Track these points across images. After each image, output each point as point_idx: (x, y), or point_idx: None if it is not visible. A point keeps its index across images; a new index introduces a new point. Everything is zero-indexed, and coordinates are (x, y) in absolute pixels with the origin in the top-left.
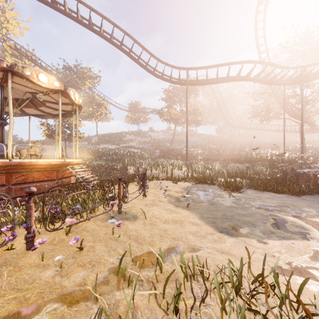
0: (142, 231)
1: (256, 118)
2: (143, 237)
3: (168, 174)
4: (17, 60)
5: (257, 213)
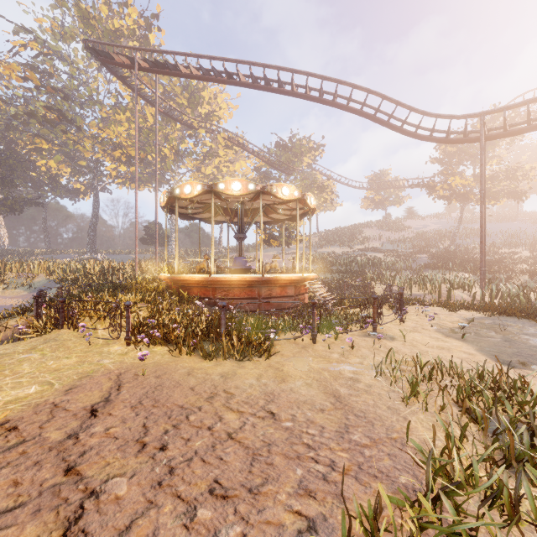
0: (402, 349)
1: None
2: (403, 352)
3: (442, 298)
4: (229, 151)
5: None
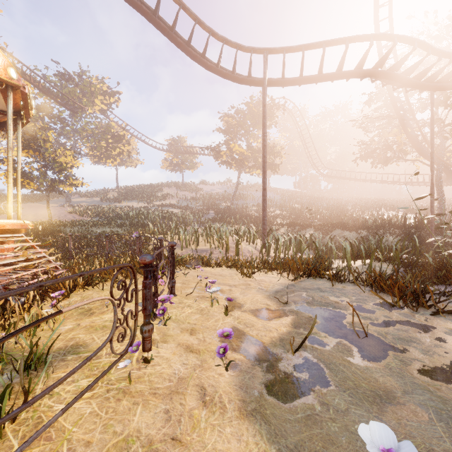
0: None
1: (365, 161)
2: None
3: (230, 252)
4: None
5: None
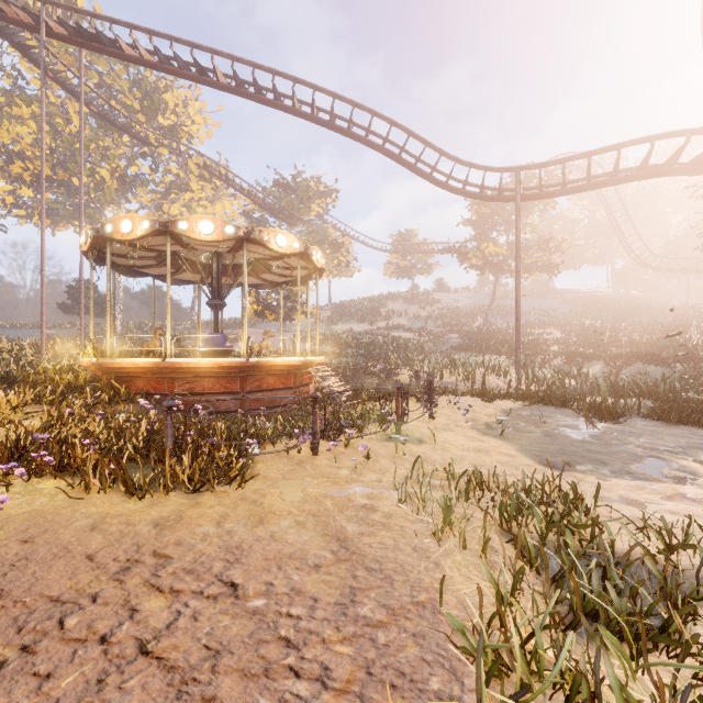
0: (432, 454)
1: None
2: (433, 459)
3: (476, 385)
4: (205, 184)
5: (626, 452)
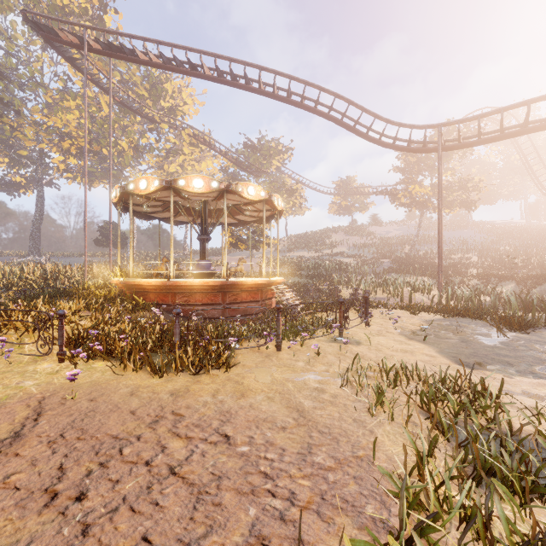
0: (367, 353)
1: None
2: (369, 357)
3: (404, 300)
4: (194, 148)
5: (531, 356)
